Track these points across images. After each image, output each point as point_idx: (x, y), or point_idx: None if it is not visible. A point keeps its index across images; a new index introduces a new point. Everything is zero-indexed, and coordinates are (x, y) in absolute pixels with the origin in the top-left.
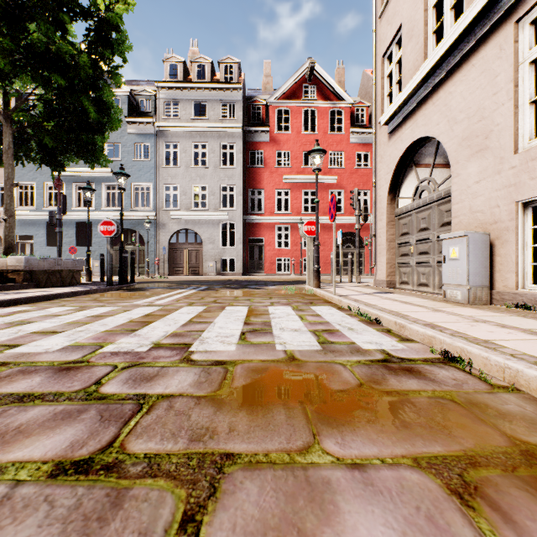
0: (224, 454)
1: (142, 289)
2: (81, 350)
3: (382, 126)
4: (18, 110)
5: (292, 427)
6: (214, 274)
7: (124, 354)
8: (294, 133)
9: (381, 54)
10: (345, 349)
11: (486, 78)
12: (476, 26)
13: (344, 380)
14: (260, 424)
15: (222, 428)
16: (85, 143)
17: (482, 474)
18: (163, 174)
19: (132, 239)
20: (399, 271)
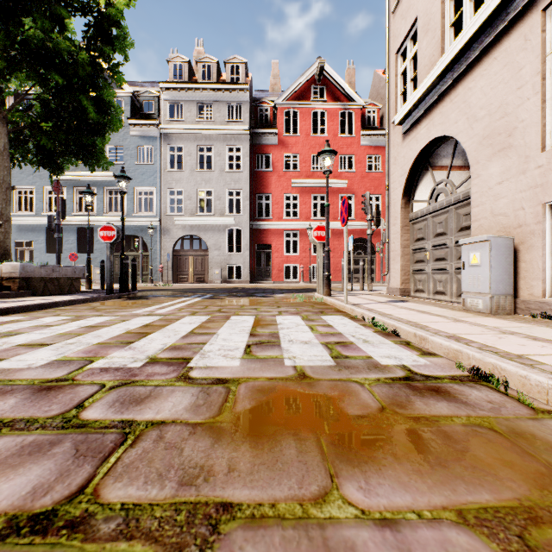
0: (220, 504)
1: (143, 298)
2: (68, 365)
3: (395, 126)
4: (14, 110)
5: (304, 465)
6: (220, 282)
7: (115, 370)
8: (302, 136)
9: (394, 50)
10: (361, 365)
11: (509, 71)
12: (498, 16)
13: (363, 403)
14: (266, 462)
15: (220, 466)
16: (84, 144)
17: (549, 535)
18: (167, 178)
19: (134, 245)
20: (414, 278)
